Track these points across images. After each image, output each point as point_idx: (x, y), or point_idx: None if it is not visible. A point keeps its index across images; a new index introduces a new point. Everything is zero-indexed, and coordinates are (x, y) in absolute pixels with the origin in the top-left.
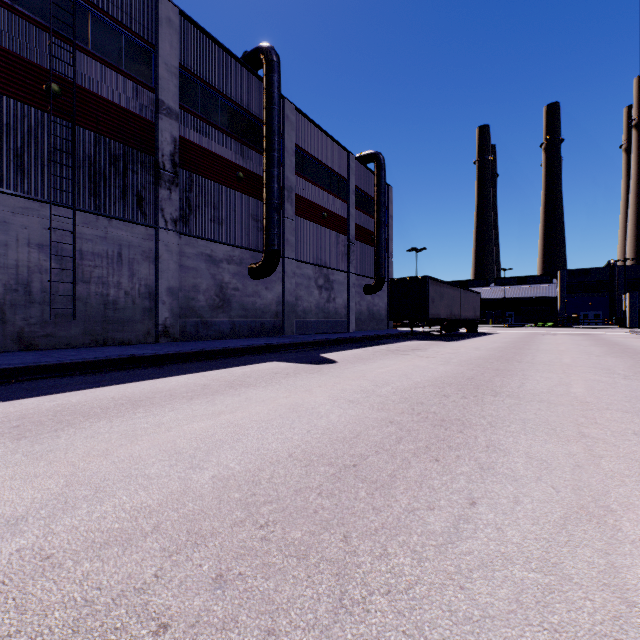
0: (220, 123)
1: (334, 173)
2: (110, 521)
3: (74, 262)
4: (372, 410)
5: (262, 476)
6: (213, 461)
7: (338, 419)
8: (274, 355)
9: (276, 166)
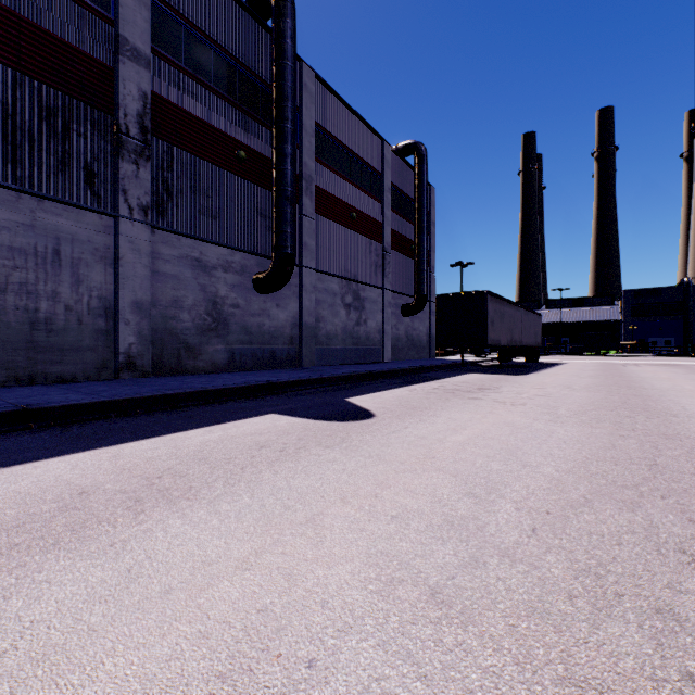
0: (213, 83)
1: (365, 164)
2: None
3: None
4: None
5: None
6: None
7: None
8: (277, 400)
9: (289, 142)
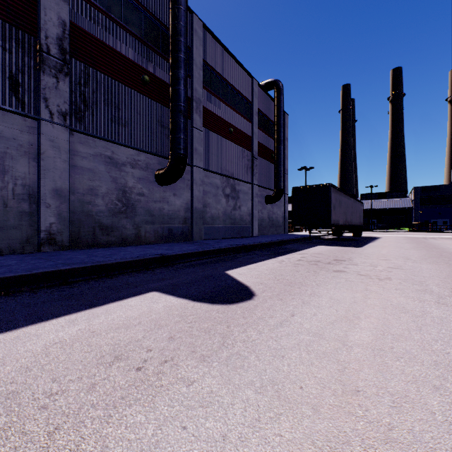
0: (123, 21)
1: (240, 94)
2: None
3: None
4: None
5: None
6: None
7: None
8: (165, 273)
9: (182, 68)
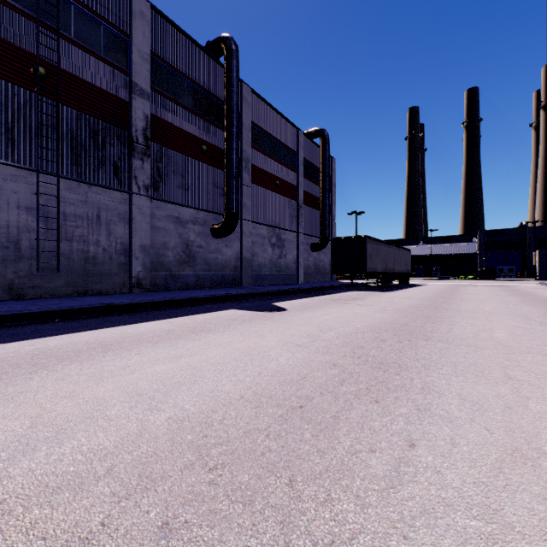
0: (186, 103)
1: (285, 147)
2: (66, 464)
3: (58, 223)
4: (317, 353)
5: (214, 417)
6: (170, 402)
7: (287, 362)
8: (232, 304)
9: (235, 140)
